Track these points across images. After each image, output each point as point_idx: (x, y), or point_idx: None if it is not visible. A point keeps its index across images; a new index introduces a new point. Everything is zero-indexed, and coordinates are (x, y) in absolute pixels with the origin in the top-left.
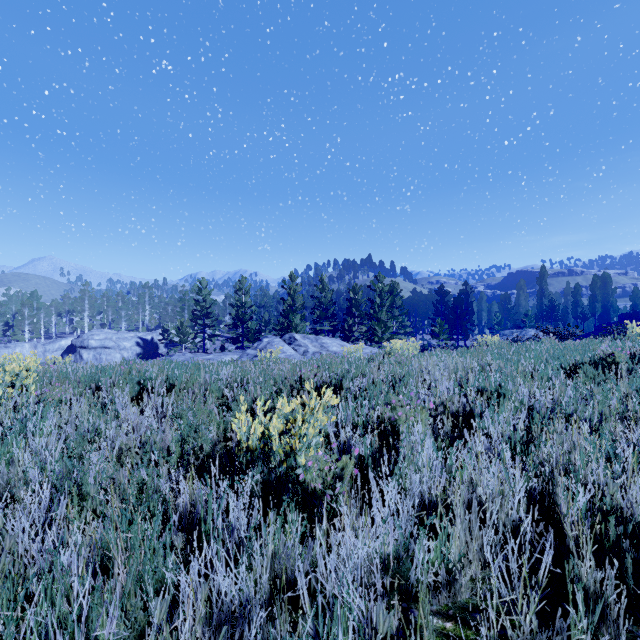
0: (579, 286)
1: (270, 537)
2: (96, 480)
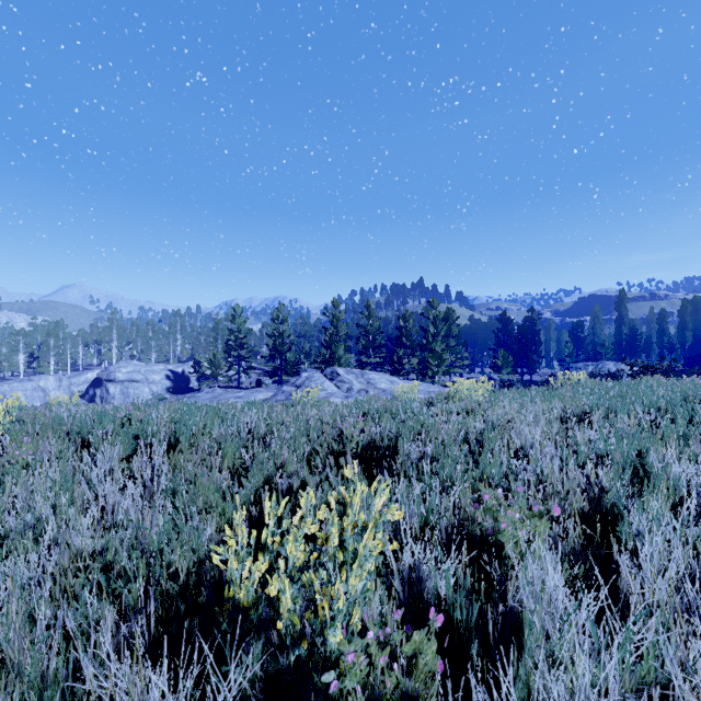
0: (665, 312)
1: None
2: None
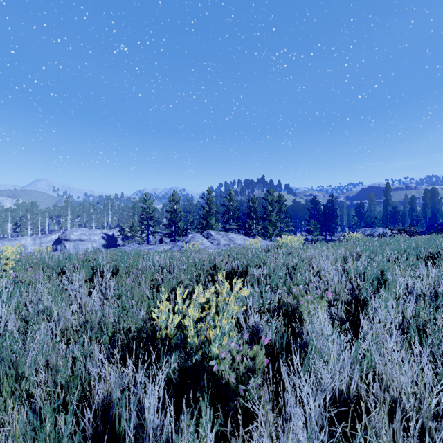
0: (414, 197)
1: None
2: (31, 363)
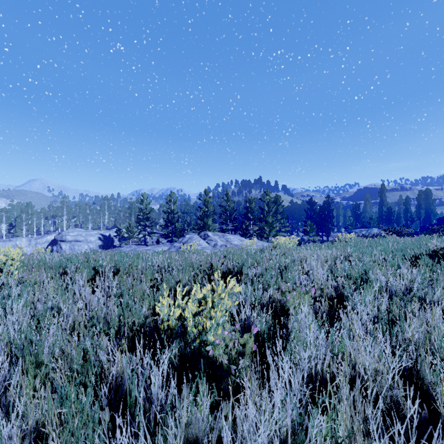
0: (409, 198)
1: (184, 410)
2: (49, 351)
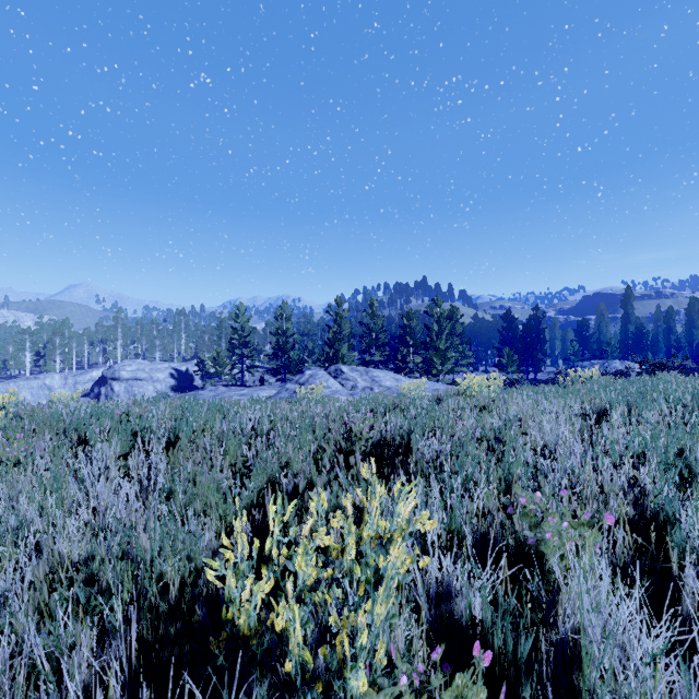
0: (672, 310)
1: None
2: None
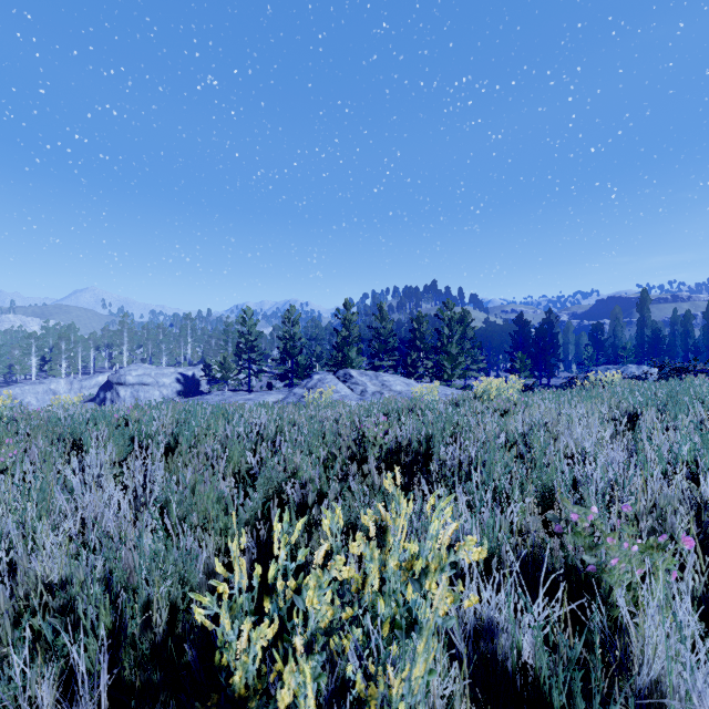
0: (690, 313)
1: None
2: None
